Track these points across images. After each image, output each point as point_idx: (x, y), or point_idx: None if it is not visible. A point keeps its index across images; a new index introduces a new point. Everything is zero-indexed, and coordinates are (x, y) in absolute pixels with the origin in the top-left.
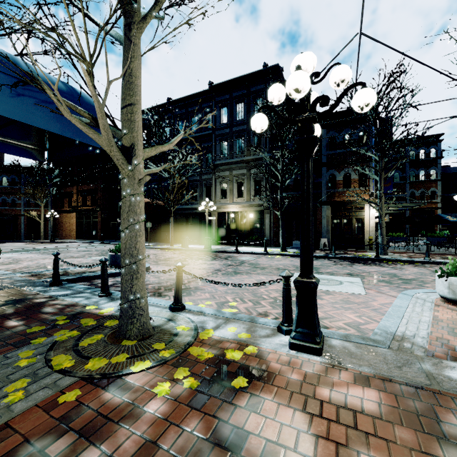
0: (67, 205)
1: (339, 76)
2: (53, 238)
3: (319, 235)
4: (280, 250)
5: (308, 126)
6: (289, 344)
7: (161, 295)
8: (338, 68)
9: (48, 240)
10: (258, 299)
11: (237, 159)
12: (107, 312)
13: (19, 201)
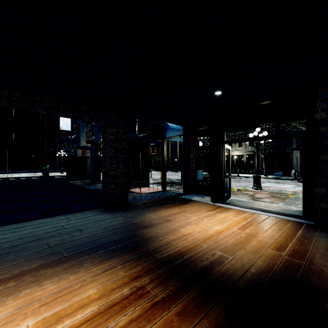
0: None
1: (264, 134)
2: None
3: (291, 168)
4: (264, 176)
5: (258, 143)
6: (253, 188)
7: None
8: (264, 132)
9: None
10: (247, 186)
11: None
12: None
13: None
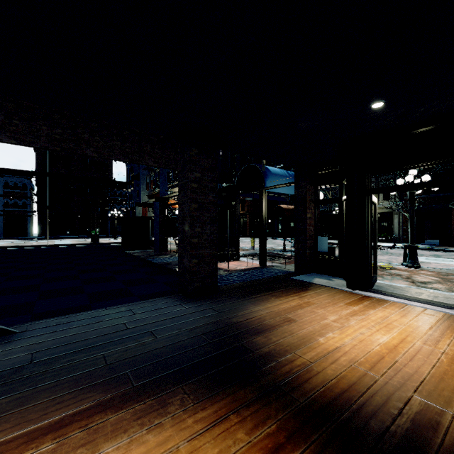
0: None
1: (424, 179)
2: None
3: None
4: None
5: (413, 194)
6: (405, 266)
7: None
8: (424, 177)
9: None
10: (390, 262)
11: None
12: None
13: None
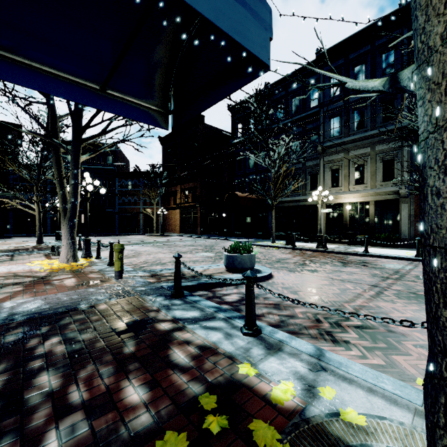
0: (172, 202)
1: None
2: (162, 231)
3: None
4: None
5: None
6: None
7: (338, 341)
8: None
9: (159, 233)
10: None
11: (355, 136)
12: (288, 400)
13: (139, 201)
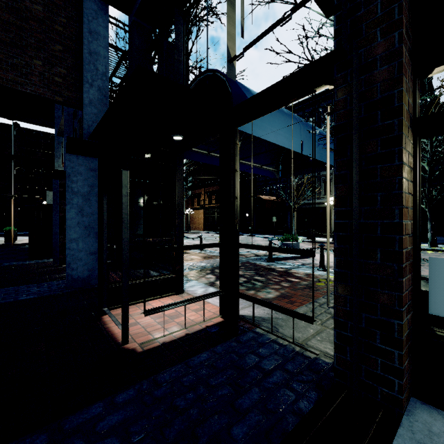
0: (196, 203)
1: None
2: (189, 229)
3: None
4: (429, 246)
5: None
6: None
7: None
8: None
9: (185, 231)
10: None
11: None
12: None
13: None
